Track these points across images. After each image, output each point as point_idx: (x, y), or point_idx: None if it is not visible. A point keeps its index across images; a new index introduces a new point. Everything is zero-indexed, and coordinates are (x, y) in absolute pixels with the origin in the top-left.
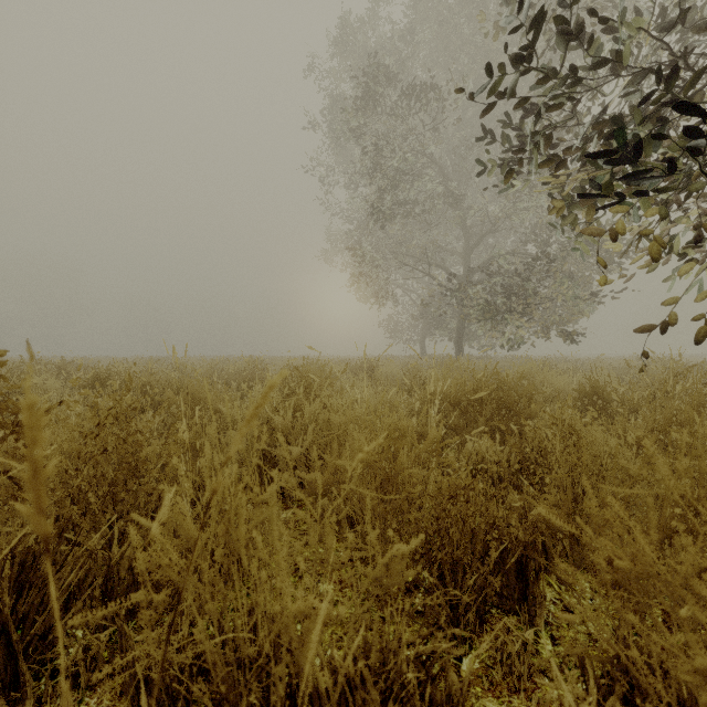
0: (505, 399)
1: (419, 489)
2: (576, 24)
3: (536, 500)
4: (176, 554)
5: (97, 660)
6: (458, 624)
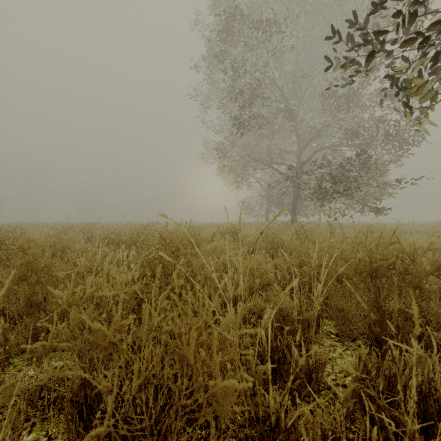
0: (414, 278)
1: None
2: None
3: None
4: None
5: None
6: None
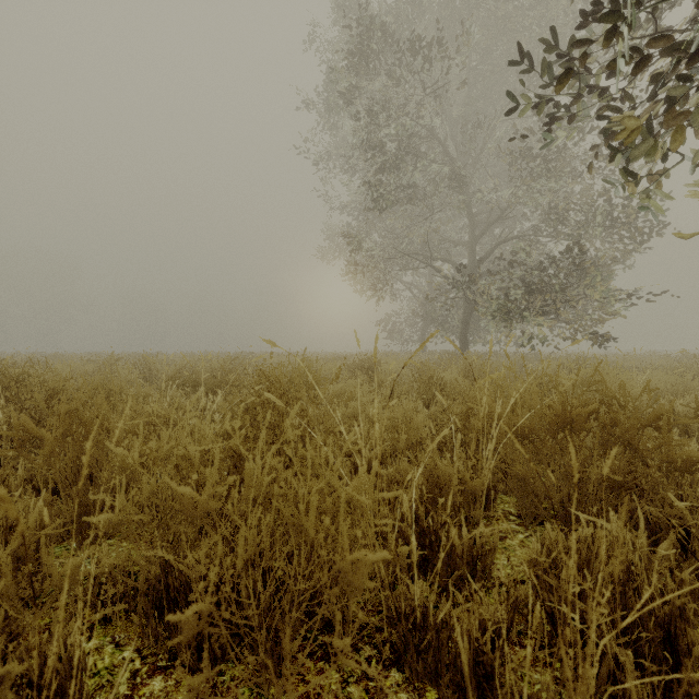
0: (623, 431)
1: None
2: None
3: None
4: None
5: None
6: None
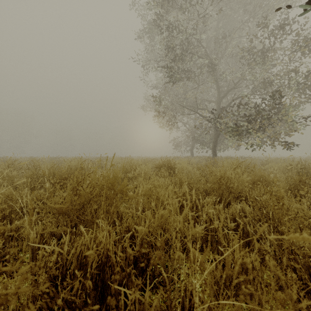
0: None
1: None
2: None
3: None
4: None
5: None
6: None
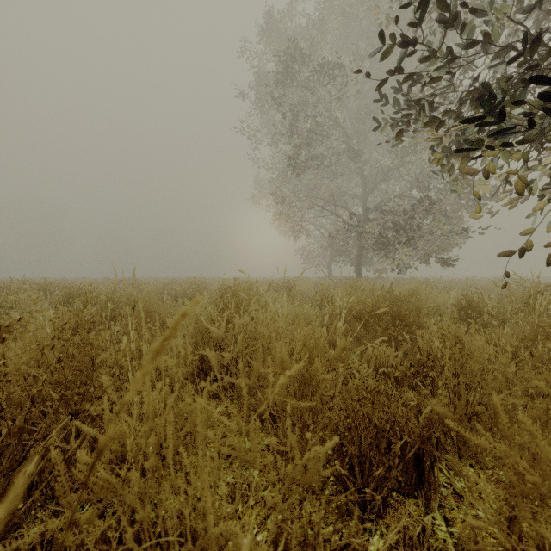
0: (398, 312)
1: (332, 393)
2: (455, 10)
3: (428, 399)
4: (114, 458)
5: (53, 542)
6: (365, 507)
